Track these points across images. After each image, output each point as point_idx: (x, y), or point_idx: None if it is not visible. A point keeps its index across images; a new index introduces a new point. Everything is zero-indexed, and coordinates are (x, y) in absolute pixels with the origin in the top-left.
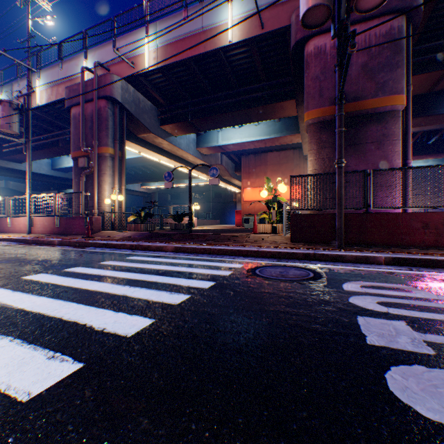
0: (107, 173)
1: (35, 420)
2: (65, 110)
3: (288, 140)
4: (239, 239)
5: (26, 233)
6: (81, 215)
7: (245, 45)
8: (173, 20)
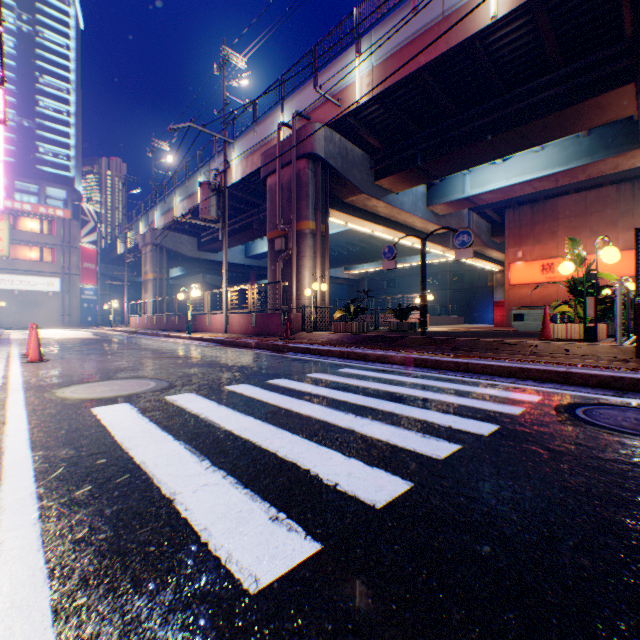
0: (307, 256)
1: (271, 639)
2: (259, 183)
3: (607, 167)
4: (516, 349)
5: (222, 333)
6: (277, 311)
7: (522, 14)
8: (394, 19)
